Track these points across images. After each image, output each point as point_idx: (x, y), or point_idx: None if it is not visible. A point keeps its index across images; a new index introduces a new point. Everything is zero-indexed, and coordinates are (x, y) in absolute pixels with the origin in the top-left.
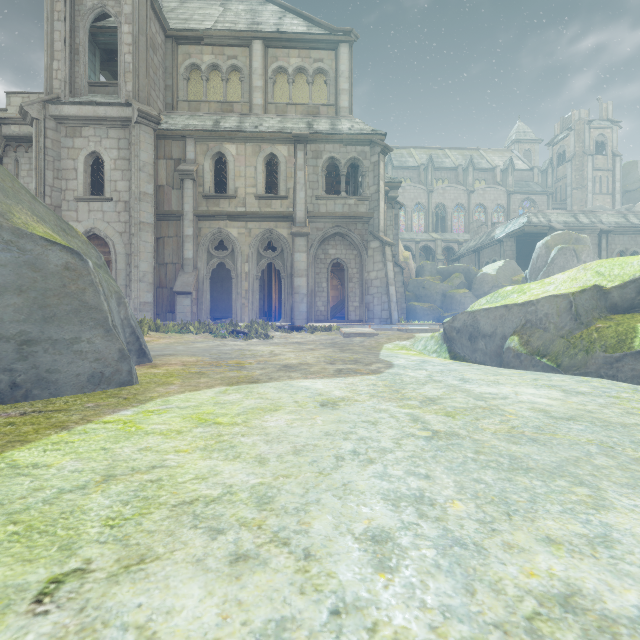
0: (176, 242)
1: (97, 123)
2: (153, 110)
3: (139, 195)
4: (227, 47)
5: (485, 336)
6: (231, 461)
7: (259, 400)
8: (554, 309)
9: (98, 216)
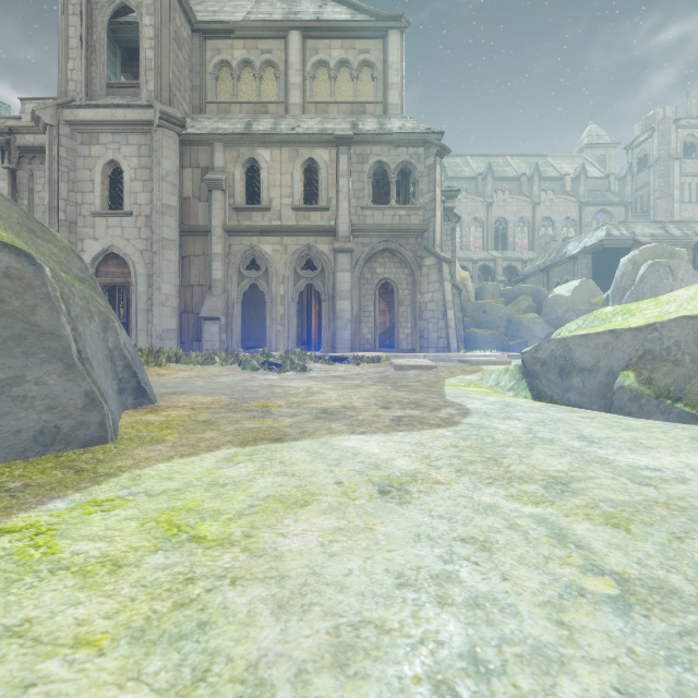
0: (203, 261)
1: (115, 128)
2: (177, 112)
3: (161, 208)
4: (260, 40)
5: (582, 370)
6: (181, 697)
7: (280, 478)
8: (689, 335)
9: (117, 233)
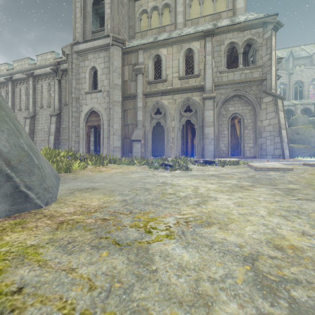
0: (133, 112)
1: (94, 51)
2: (121, 37)
3: (113, 86)
4: None
5: None
6: None
7: None
8: None
9: (95, 101)
